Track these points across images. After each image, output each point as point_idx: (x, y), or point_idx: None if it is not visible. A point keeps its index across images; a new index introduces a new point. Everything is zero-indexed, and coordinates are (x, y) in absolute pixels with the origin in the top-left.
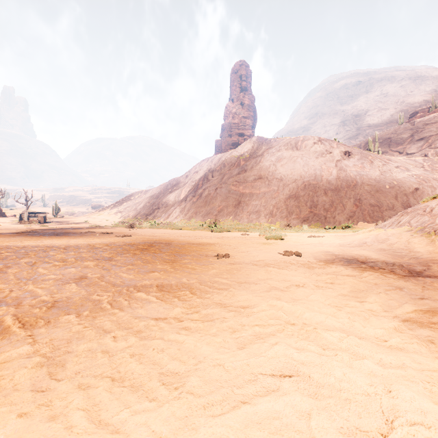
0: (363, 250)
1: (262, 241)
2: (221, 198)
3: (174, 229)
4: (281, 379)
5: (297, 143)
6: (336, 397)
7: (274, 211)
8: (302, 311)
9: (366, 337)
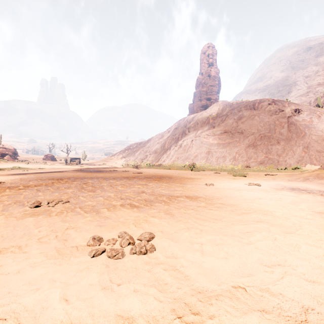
0: (305, 184)
1: (231, 177)
2: (196, 147)
3: (165, 169)
4: (257, 222)
5: (254, 105)
6: (279, 226)
7: (236, 156)
8: (264, 206)
9: (295, 216)
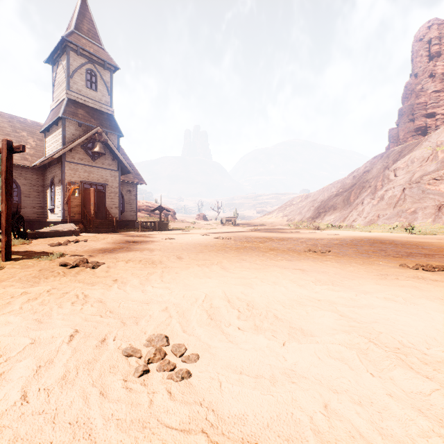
0: None
1: None
2: (411, 199)
3: (363, 231)
4: None
5: None
6: None
7: None
8: None
9: None
